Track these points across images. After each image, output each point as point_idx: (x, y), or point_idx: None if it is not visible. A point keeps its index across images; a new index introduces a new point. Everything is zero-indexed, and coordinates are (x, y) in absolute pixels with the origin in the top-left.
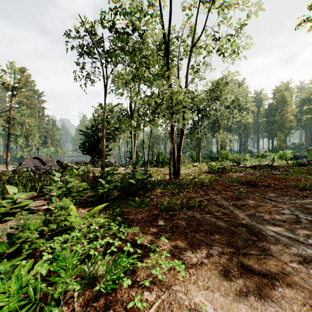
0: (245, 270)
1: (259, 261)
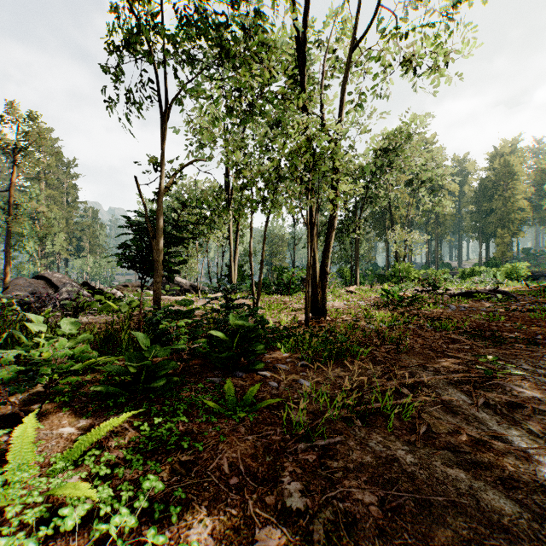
0: None
1: None
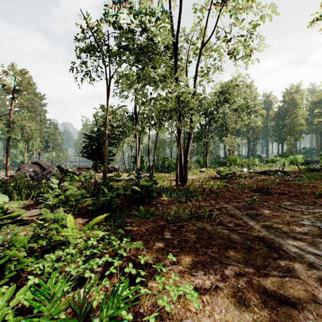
0: (269, 297)
1: (284, 285)
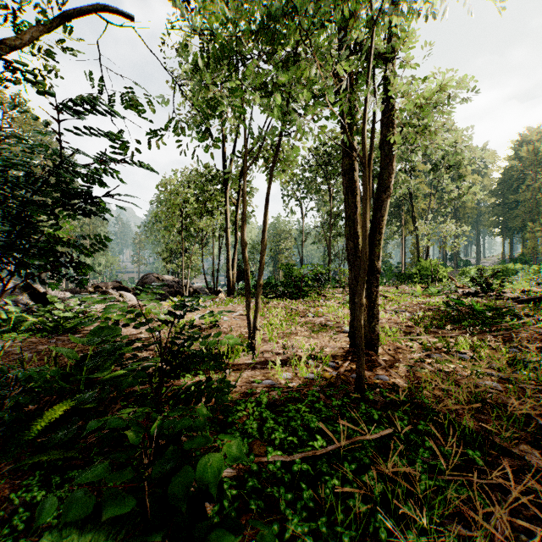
0: None
1: None
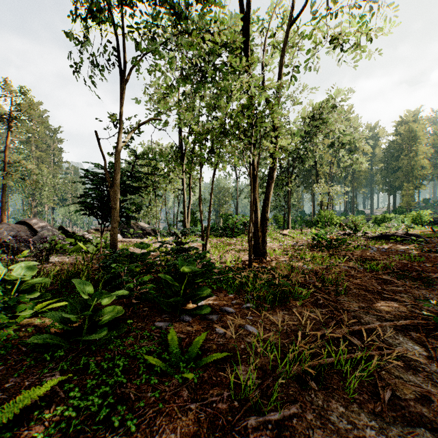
0: None
1: None
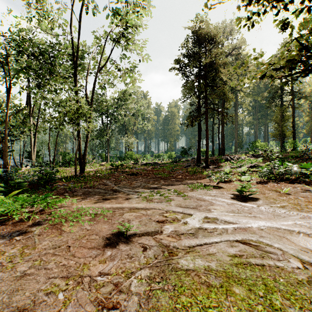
0: (103, 200)
1: (110, 197)
